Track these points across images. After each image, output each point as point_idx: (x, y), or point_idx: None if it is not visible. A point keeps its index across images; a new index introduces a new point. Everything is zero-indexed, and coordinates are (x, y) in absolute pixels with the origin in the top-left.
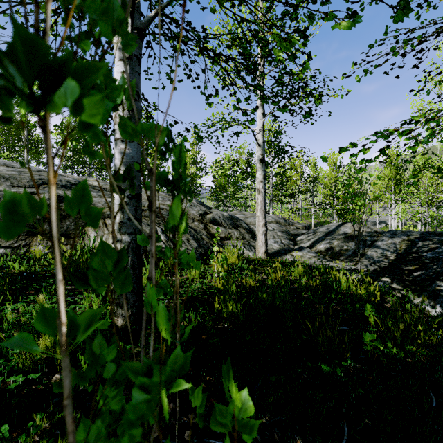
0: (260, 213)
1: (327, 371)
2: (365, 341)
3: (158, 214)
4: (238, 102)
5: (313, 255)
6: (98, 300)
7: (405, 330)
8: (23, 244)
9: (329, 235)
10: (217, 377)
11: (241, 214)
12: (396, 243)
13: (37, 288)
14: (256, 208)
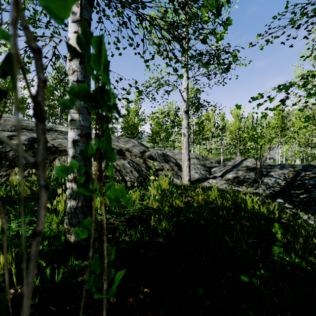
0: (185, 151)
1: (246, 281)
2: (273, 253)
3: None
4: (170, 61)
5: (224, 182)
6: (58, 218)
7: (304, 243)
8: (4, 174)
9: (235, 167)
10: (152, 289)
11: (171, 152)
12: (285, 173)
13: (9, 209)
14: (182, 147)
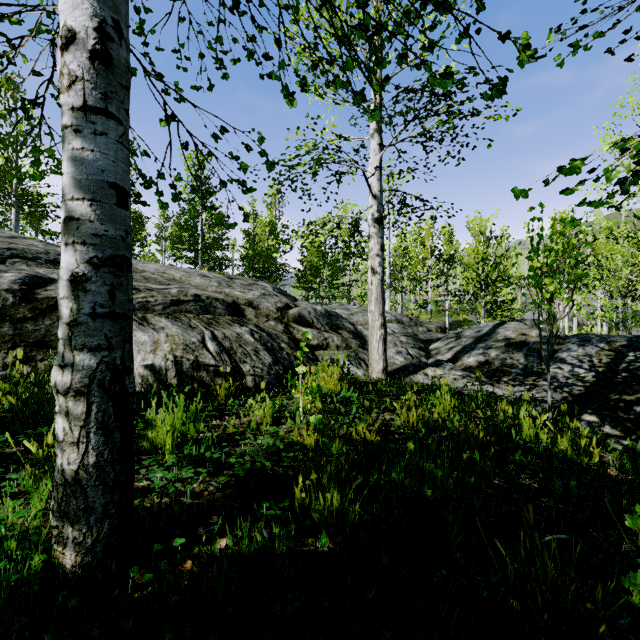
0: (375, 306)
1: None
2: (630, 586)
3: (210, 309)
4: (345, 70)
5: (459, 373)
6: None
7: None
8: None
9: (481, 342)
10: None
11: (344, 309)
12: (592, 355)
13: None
14: (369, 299)
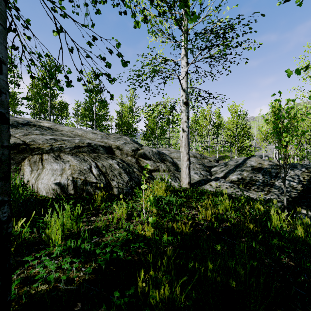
0: (184, 149)
1: None
2: None
3: (96, 150)
4: None
5: (228, 185)
6: None
7: None
8: None
9: (238, 167)
10: None
11: (166, 150)
12: (299, 175)
13: None
14: (180, 145)
